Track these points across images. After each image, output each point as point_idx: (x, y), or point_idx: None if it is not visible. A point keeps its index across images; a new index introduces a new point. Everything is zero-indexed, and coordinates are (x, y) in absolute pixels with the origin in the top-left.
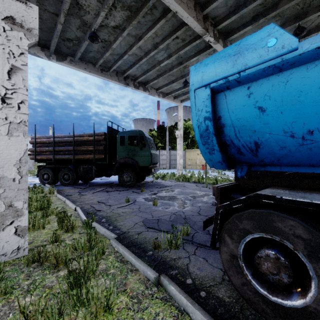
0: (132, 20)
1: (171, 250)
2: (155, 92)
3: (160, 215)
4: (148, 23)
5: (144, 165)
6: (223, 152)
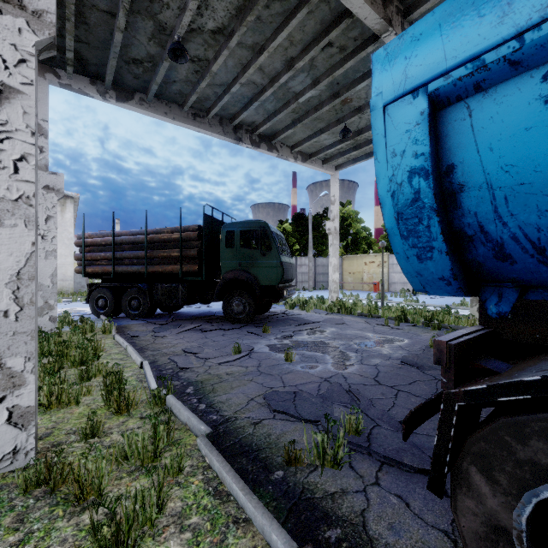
0: (247, 15)
1: (325, 470)
2: (289, 153)
3: (299, 382)
4: (276, 20)
5: (269, 284)
6: (455, 254)
